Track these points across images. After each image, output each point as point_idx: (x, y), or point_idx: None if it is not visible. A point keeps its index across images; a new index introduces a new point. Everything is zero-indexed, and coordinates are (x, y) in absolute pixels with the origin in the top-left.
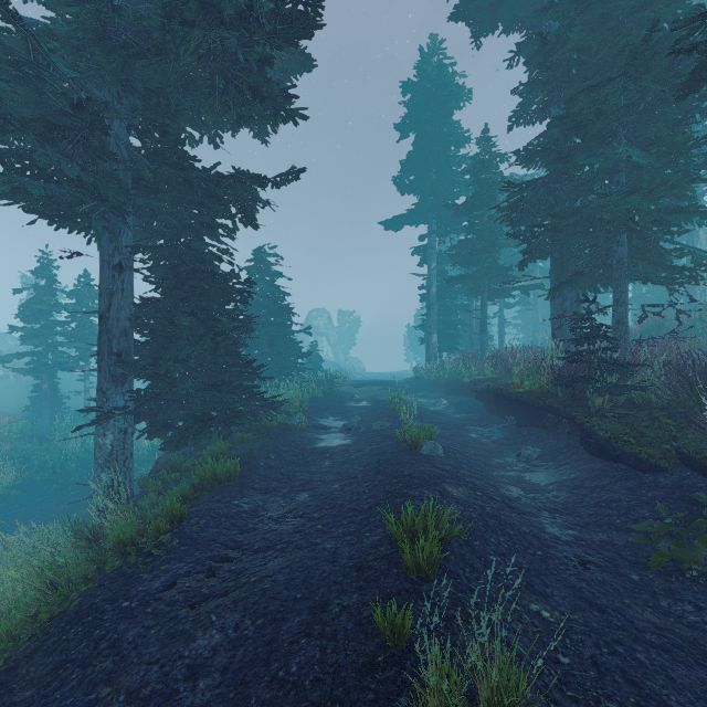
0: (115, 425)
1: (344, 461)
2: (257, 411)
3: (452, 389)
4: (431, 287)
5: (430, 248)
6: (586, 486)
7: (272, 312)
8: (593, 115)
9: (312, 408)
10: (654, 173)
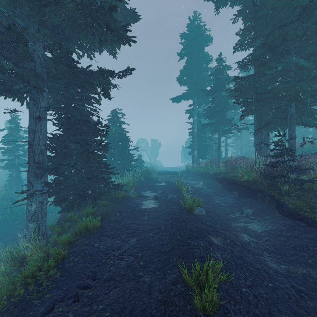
0: (36, 199)
1: (154, 217)
2: (111, 190)
3: (204, 176)
4: (194, 129)
5: (193, 110)
6: (284, 235)
7: (120, 140)
8: (280, 42)
9: (138, 186)
10: (310, 71)
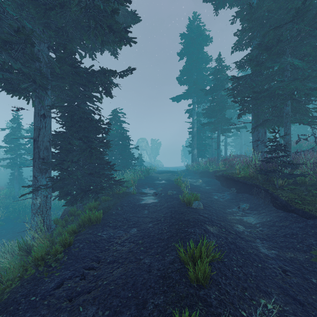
0: (41, 194)
1: (154, 211)
2: (112, 186)
3: (204, 175)
4: (194, 128)
5: (193, 110)
6: (276, 225)
7: (120, 139)
8: (275, 42)
9: (139, 184)
10: (304, 71)
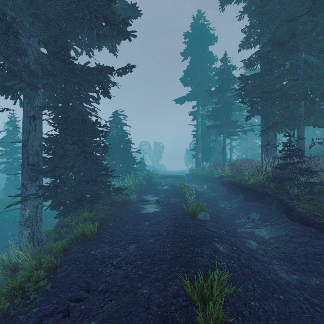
0: (31, 204)
1: (156, 222)
2: (111, 194)
3: (209, 180)
4: (198, 131)
5: (197, 112)
6: (294, 241)
7: (121, 142)
8: (288, 37)
9: (140, 190)
10: (319, 69)
